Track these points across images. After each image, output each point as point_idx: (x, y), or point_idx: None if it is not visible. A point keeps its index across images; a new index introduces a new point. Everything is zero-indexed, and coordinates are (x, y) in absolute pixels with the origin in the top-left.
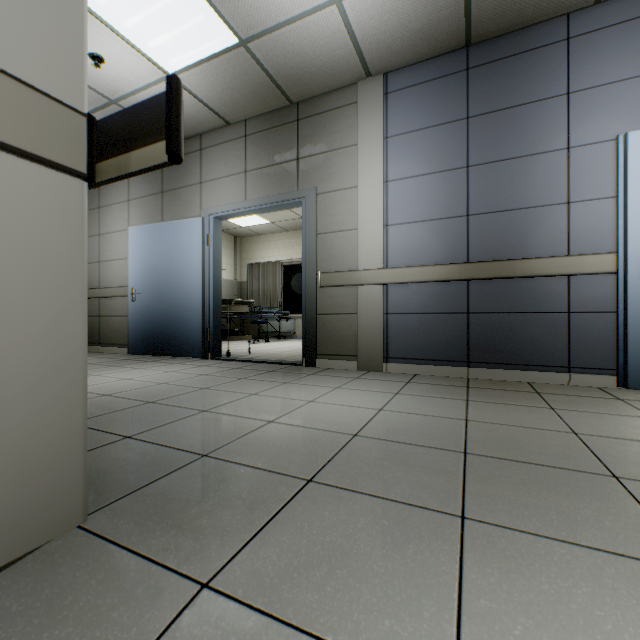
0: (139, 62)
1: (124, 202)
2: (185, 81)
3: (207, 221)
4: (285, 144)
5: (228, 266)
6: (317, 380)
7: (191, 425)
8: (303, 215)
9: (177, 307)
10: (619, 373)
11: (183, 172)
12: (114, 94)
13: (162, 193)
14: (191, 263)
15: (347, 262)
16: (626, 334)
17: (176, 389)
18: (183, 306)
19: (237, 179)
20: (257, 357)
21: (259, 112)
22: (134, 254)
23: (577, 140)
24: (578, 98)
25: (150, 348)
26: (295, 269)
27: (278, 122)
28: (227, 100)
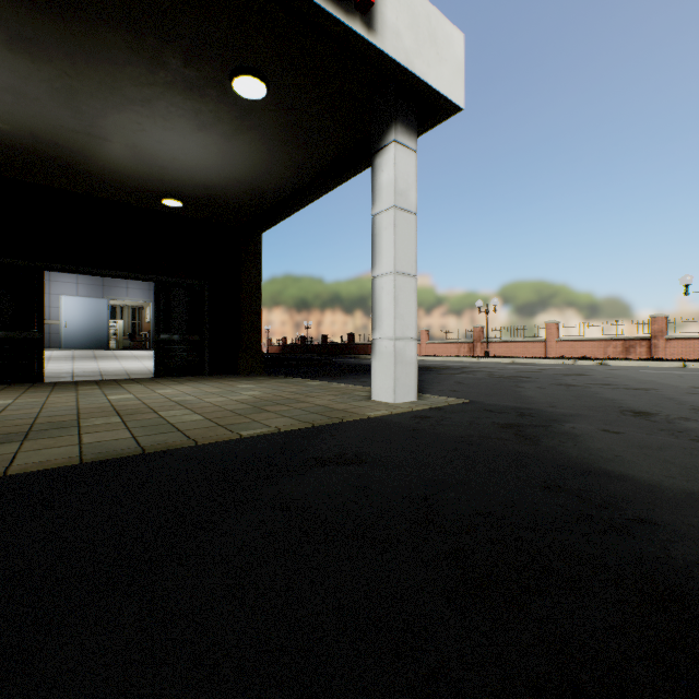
0: None
1: None
2: None
3: None
4: None
5: None
6: None
7: None
8: None
9: None
10: (61, 347)
11: None
12: None
13: None
14: None
15: None
16: (62, 338)
17: None
18: None
19: None
20: None
21: None
22: None
23: (53, 292)
24: (53, 283)
25: None
26: None
27: None
28: None
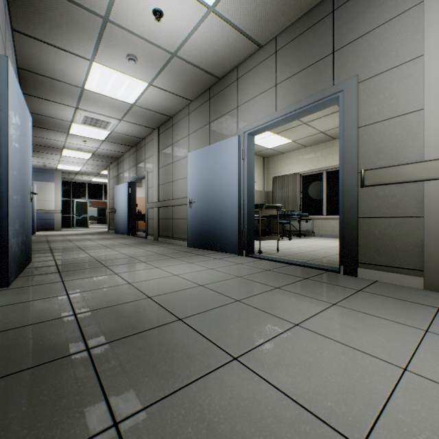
0: (186, 3)
1: (186, 137)
2: (223, 10)
3: (242, 138)
4: (317, 43)
5: (258, 180)
6: (376, 304)
7: (211, 408)
8: (339, 110)
9: (219, 212)
10: None
11: (224, 103)
12: (173, 47)
13: (209, 124)
14: (229, 175)
15: (404, 153)
16: None
17: (210, 297)
18: (223, 211)
19: (268, 94)
20: (285, 256)
21: (289, 22)
22: (191, 173)
23: None
24: None
25: (201, 243)
26: (312, 178)
27: (309, 24)
28: (259, 18)
